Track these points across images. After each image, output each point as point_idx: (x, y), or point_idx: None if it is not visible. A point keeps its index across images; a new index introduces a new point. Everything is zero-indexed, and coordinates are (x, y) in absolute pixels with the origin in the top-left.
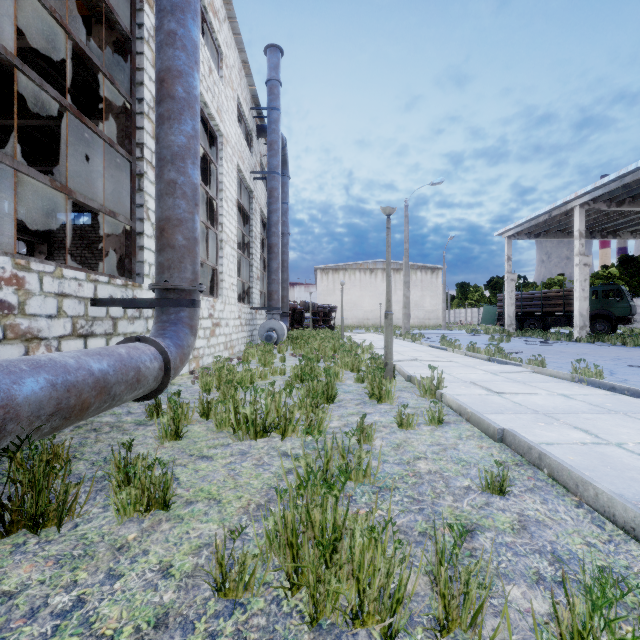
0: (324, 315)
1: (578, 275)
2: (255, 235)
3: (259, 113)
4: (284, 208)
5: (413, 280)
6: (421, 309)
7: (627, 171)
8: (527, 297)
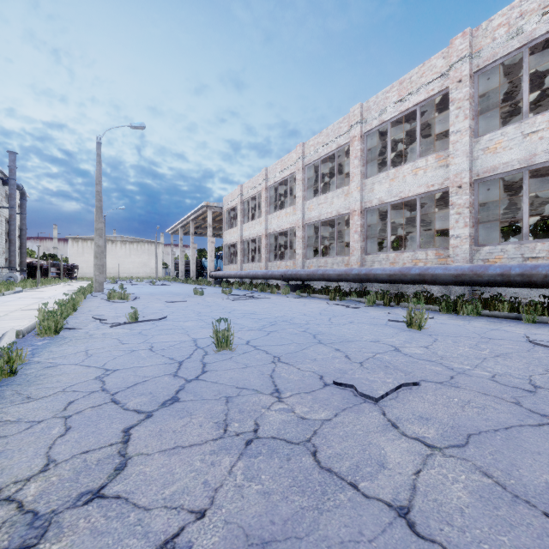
0: (68, 270)
1: (180, 255)
2: (2, 233)
3: (4, 174)
4: (23, 216)
5: (143, 249)
6: (148, 267)
7: (181, 221)
8: (185, 262)
